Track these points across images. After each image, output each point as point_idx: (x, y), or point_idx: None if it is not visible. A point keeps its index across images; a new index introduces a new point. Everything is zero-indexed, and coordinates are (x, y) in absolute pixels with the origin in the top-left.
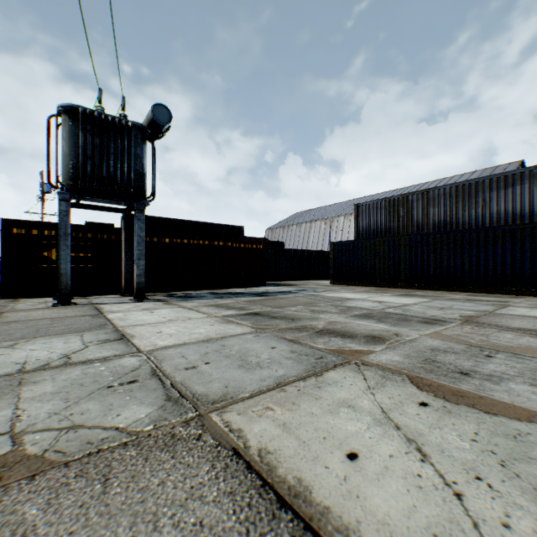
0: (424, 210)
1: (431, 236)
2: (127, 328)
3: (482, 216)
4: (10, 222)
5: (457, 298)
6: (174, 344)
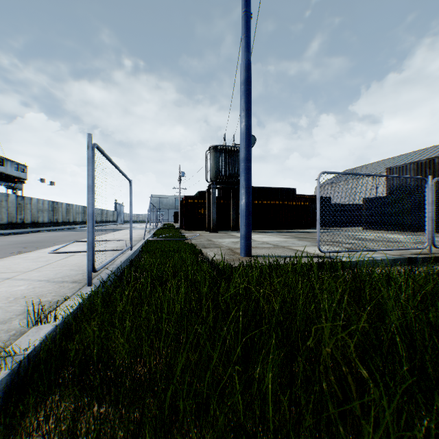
0: None
1: None
2: None
3: None
4: (187, 197)
5: None
6: (269, 241)
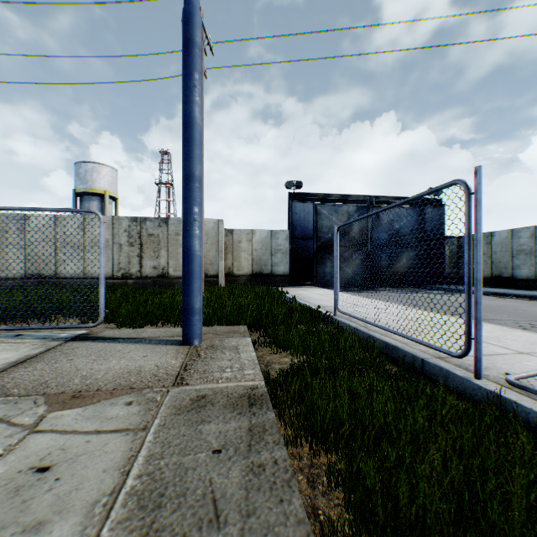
0: None
1: None
2: None
3: None
4: None
5: None
6: None
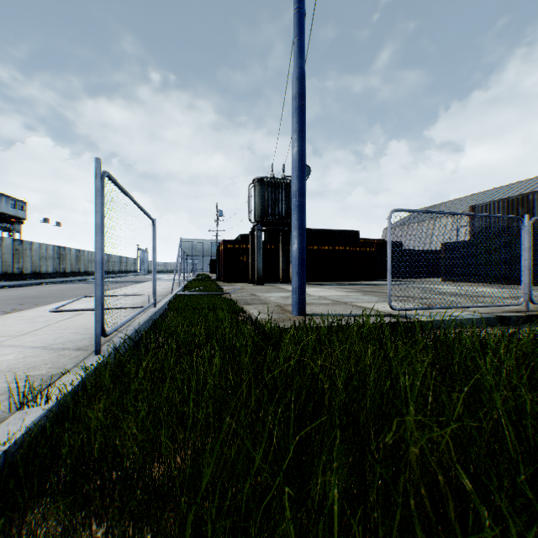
0: None
1: None
2: None
3: None
4: (226, 242)
5: None
6: (327, 295)
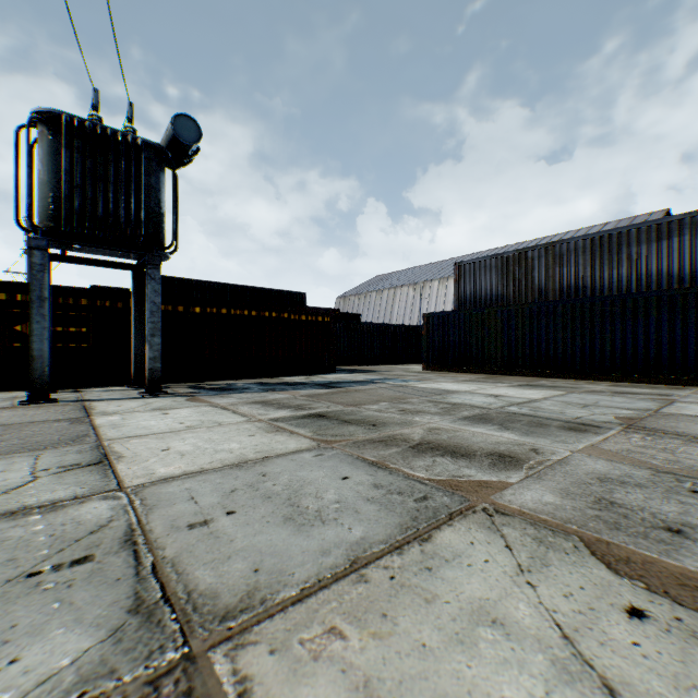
0: (548, 270)
1: (560, 305)
2: (116, 442)
3: (626, 278)
4: None
5: (599, 390)
6: (184, 472)
